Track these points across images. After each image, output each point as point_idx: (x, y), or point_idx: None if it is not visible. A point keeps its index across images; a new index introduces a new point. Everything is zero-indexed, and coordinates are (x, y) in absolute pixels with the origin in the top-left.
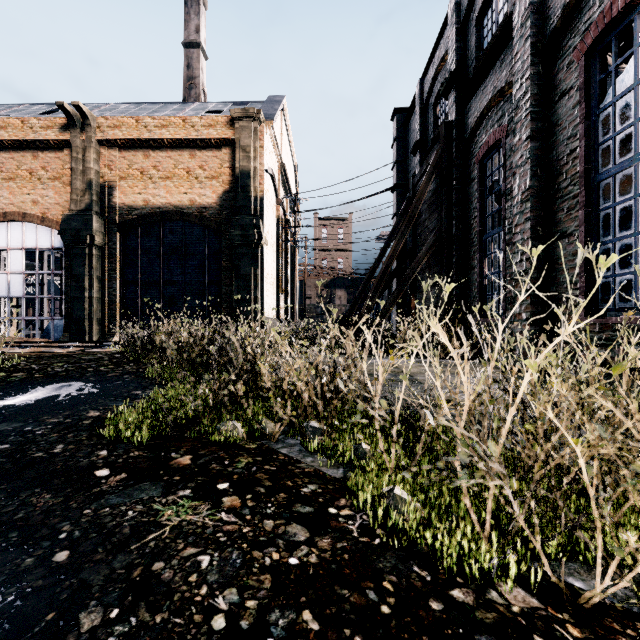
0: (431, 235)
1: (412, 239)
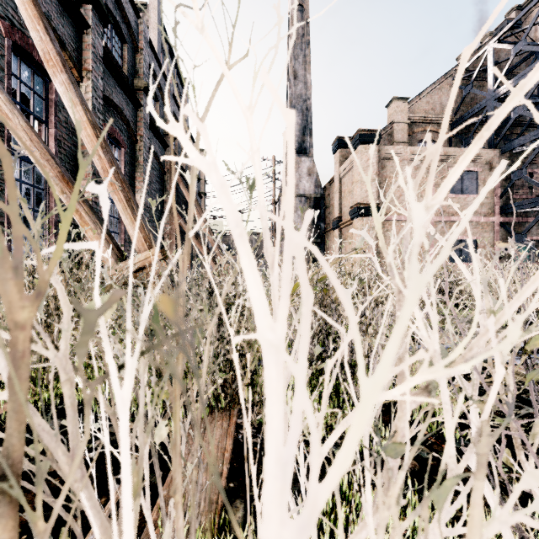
0: None
1: None
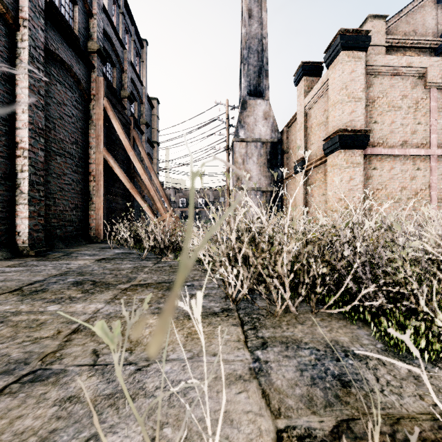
0: None
1: None
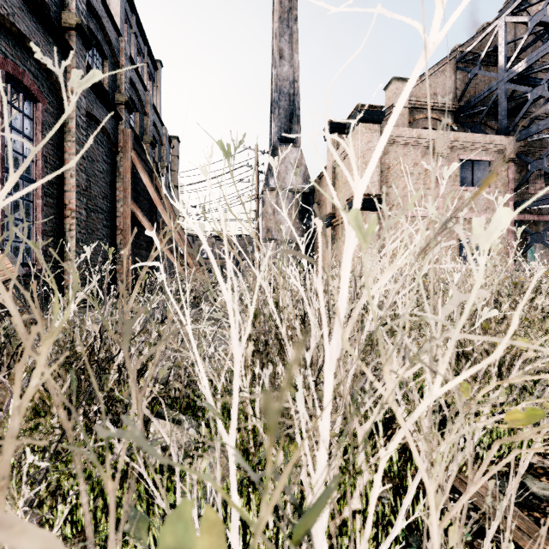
0: None
1: None
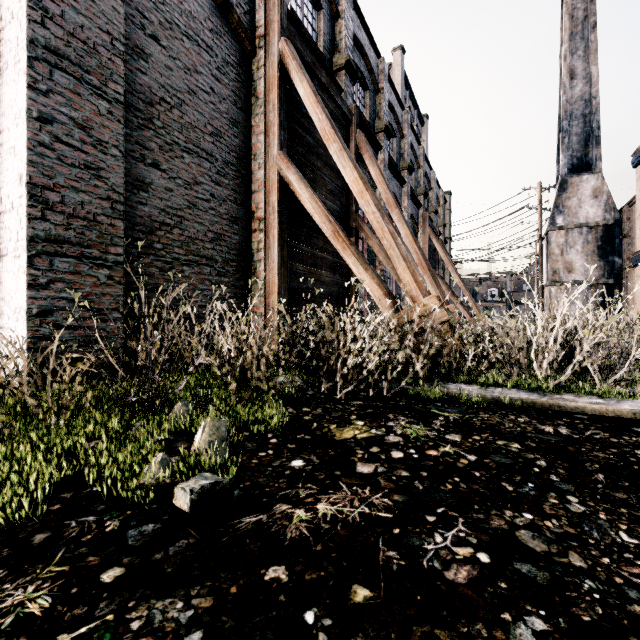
0: (330, 196)
1: (287, 141)
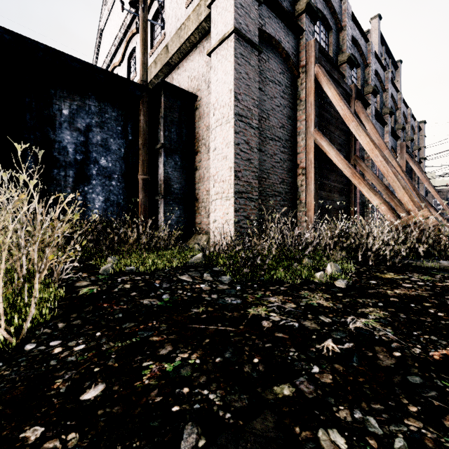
0: (339, 147)
1: (318, 122)
